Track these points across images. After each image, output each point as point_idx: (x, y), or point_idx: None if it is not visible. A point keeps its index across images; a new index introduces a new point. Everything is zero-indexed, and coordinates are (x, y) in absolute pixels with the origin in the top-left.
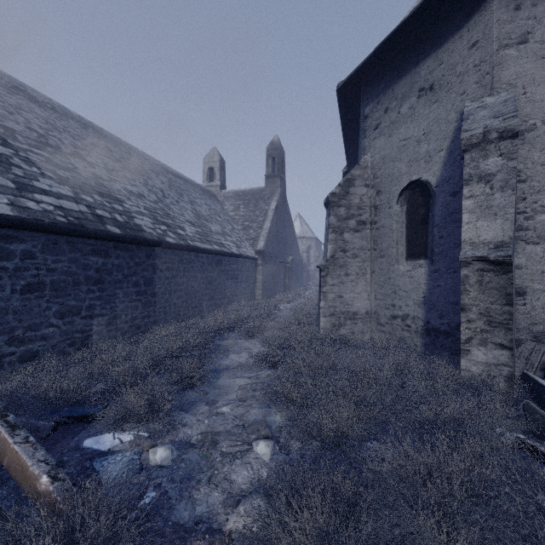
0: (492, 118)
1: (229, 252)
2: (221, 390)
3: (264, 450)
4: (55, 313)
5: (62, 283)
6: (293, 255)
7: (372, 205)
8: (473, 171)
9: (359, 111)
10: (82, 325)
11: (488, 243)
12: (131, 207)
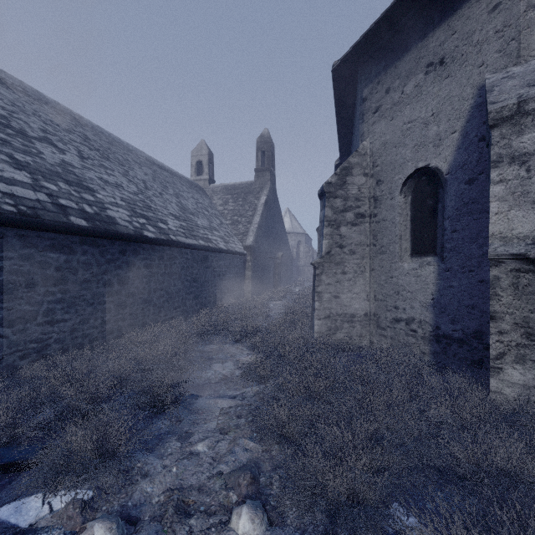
0: (526, 87)
1: (216, 247)
2: (199, 415)
3: (248, 527)
4: (1, 321)
5: (11, 285)
6: (283, 250)
7: (371, 196)
8: (504, 150)
9: (355, 97)
10: (38, 333)
11: (524, 237)
12: (105, 197)
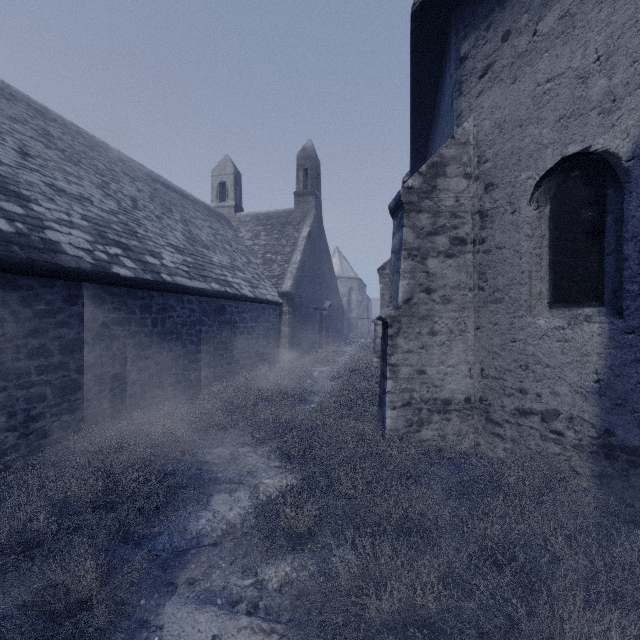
0: None
1: (237, 294)
2: None
3: None
4: None
5: None
6: (331, 299)
7: (476, 211)
8: None
9: (441, 69)
10: None
11: None
12: (49, 212)
